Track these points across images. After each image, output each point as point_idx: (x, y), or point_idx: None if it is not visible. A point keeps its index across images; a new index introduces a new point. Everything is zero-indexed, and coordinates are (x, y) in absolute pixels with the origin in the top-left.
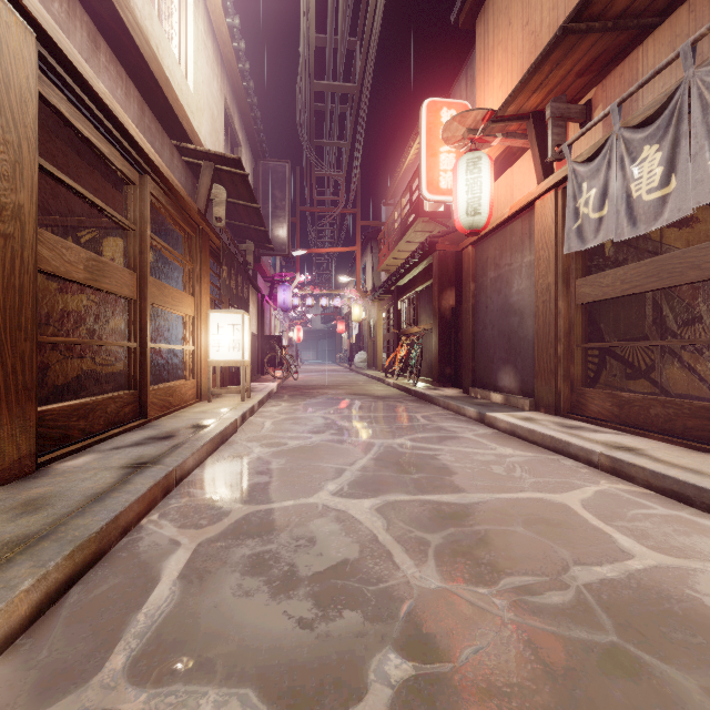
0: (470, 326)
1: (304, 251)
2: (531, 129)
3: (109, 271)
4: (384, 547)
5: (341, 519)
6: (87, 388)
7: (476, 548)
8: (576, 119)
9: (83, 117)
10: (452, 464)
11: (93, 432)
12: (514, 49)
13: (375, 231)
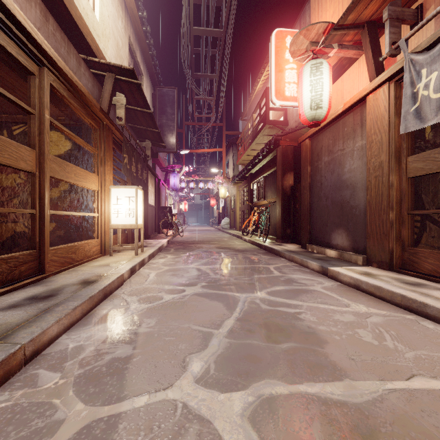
0: (308, 199)
1: (188, 151)
2: (366, 36)
3: None
4: None
5: None
6: (17, 245)
7: None
8: (409, 20)
9: None
10: (316, 327)
11: None
12: None
13: (235, 138)
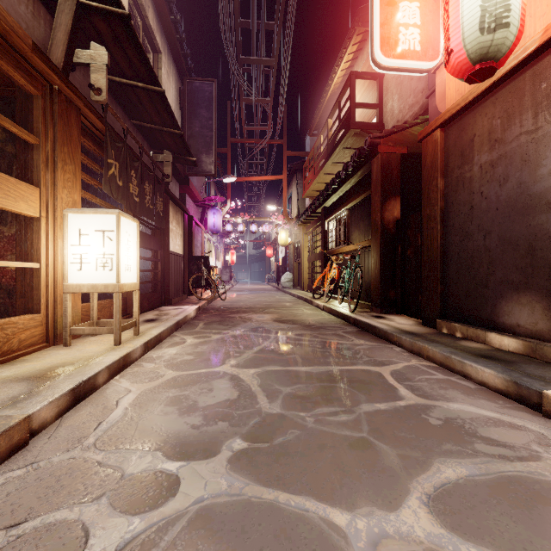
0: (438, 237)
1: (234, 178)
2: None
3: None
4: None
5: None
6: None
7: None
8: None
9: None
10: None
11: None
12: None
13: (300, 163)
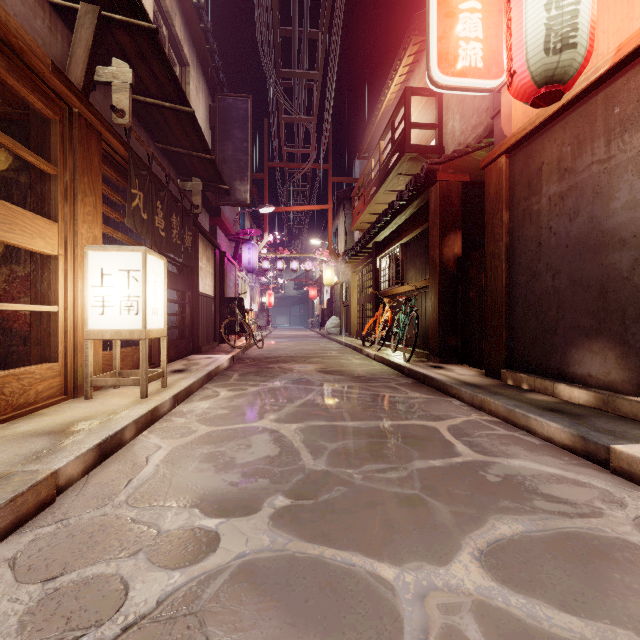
0: (503, 277)
1: (272, 208)
2: None
3: None
4: None
5: None
6: None
7: None
8: None
9: None
10: None
11: None
12: None
13: (348, 190)
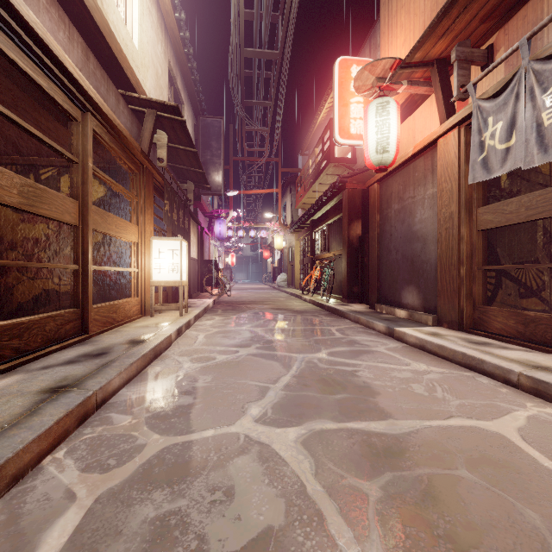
0: (376, 252)
1: (236, 192)
2: (435, 74)
3: (48, 197)
4: (314, 505)
5: (263, 458)
6: (46, 305)
7: (424, 507)
8: (478, 62)
9: (17, 47)
10: (372, 382)
11: (29, 349)
12: (416, 10)
13: (293, 176)
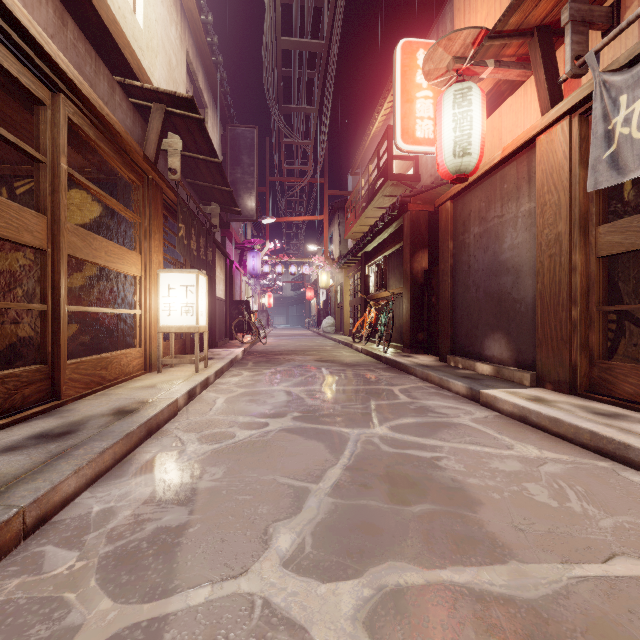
0: (449, 289)
1: (273, 219)
2: (536, 47)
3: None
4: None
5: None
6: (22, 357)
7: None
8: (600, 24)
9: None
10: (465, 479)
11: None
12: None
13: (342, 201)
